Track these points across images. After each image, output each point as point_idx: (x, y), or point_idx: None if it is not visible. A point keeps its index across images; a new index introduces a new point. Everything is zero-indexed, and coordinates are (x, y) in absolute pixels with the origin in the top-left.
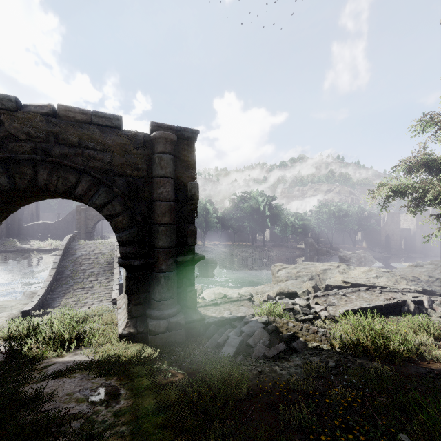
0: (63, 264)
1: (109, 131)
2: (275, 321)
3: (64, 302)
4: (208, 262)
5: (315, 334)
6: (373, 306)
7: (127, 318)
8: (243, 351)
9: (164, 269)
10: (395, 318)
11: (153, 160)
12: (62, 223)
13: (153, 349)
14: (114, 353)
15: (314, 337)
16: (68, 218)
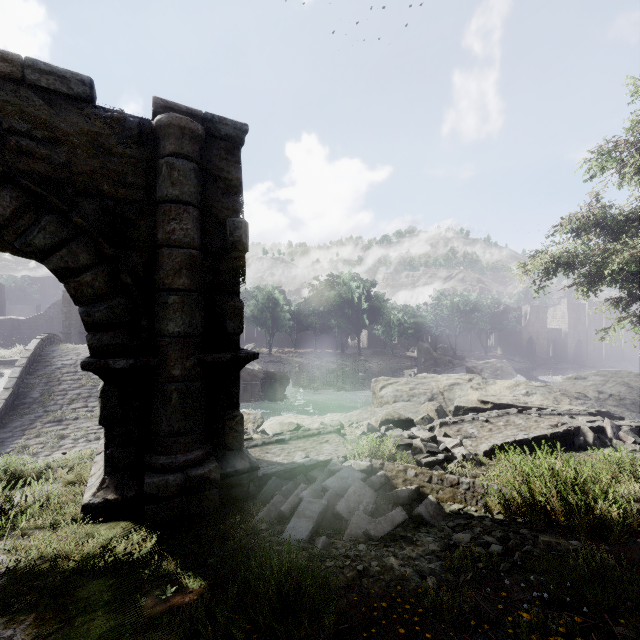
0: (26, 382)
1: (65, 105)
2: (383, 467)
3: (21, 446)
4: (275, 378)
5: (454, 488)
6: (533, 438)
7: (103, 472)
8: (328, 526)
9: (177, 375)
10: (567, 454)
11: (157, 170)
12: (42, 320)
13: (146, 533)
14: (53, 550)
15: (453, 495)
16: (52, 312)
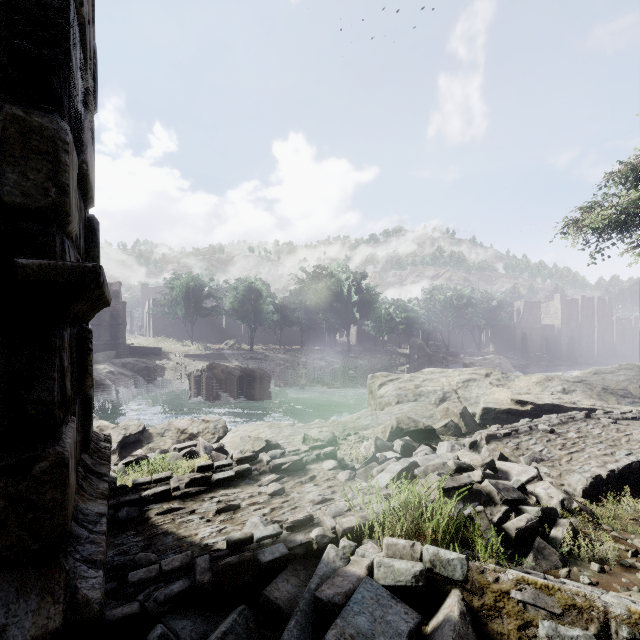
0: None
1: None
2: (456, 578)
3: None
4: (254, 376)
5: None
6: None
7: None
8: None
9: None
10: None
11: None
12: None
13: None
14: None
15: None
16: None
